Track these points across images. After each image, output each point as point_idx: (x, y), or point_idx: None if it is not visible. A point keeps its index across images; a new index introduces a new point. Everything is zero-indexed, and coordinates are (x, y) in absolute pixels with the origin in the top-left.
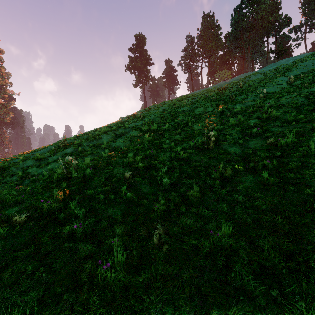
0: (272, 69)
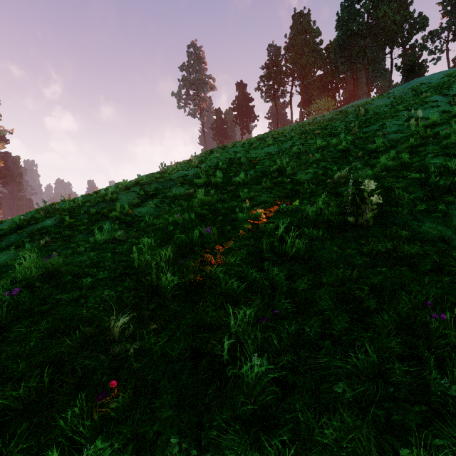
0: (407, 90)
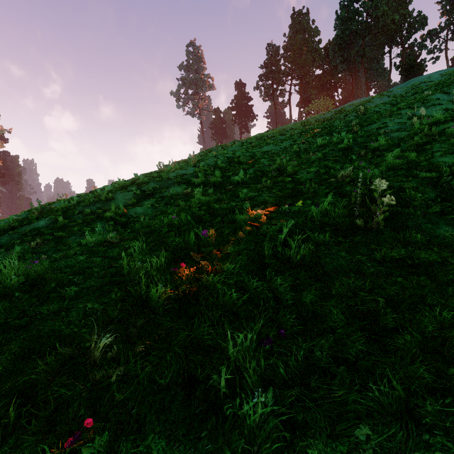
0: (406, 89)
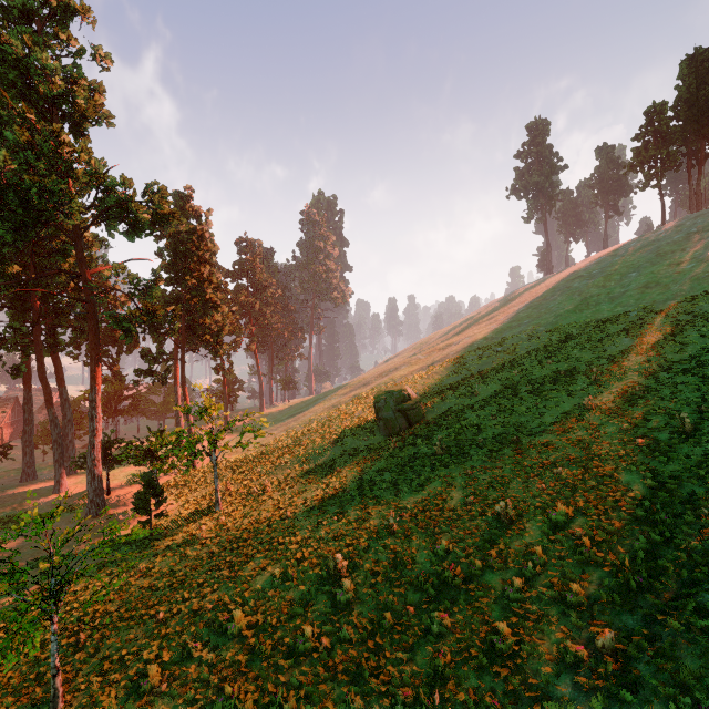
0: None
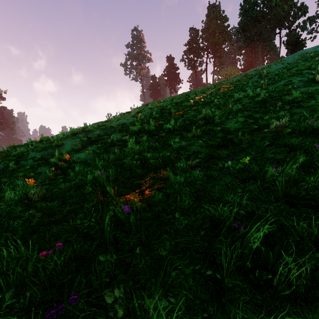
0: (296, 58)
